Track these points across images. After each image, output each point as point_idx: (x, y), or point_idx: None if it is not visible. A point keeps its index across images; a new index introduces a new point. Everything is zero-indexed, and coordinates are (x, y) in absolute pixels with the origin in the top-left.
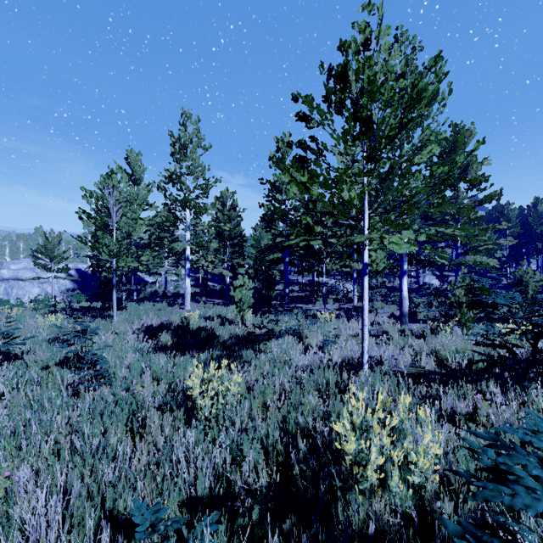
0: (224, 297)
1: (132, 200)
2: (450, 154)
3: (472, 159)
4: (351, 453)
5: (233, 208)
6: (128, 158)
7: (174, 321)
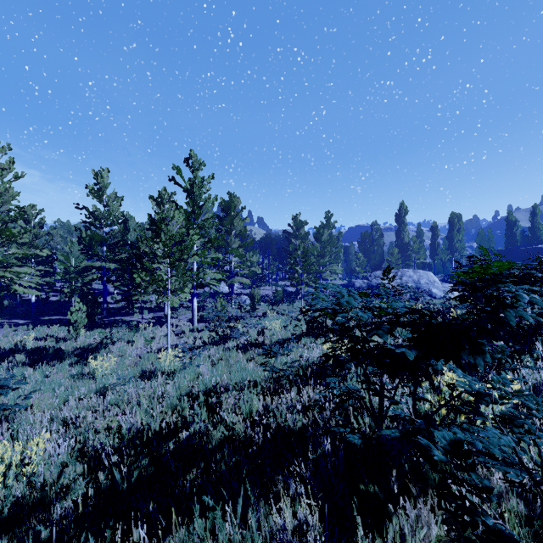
0: (25, 316)
1: None
2: (228, 213)
3: (238, 219)
4: (162, 361)
5: (40, 225)
6: None
7: (1, 346)
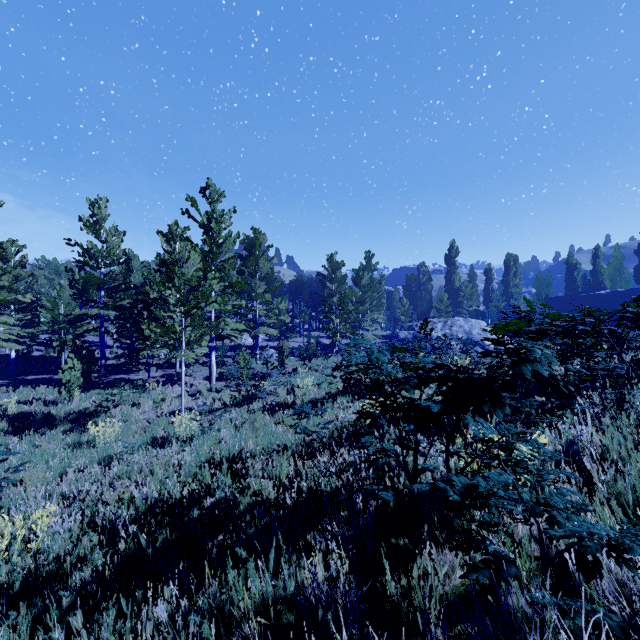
0: (2, 375)
1: None
2: (252, 252)
3: (264, 259)
4: (177, 426)
5: (22, 265)
6: None
7: None
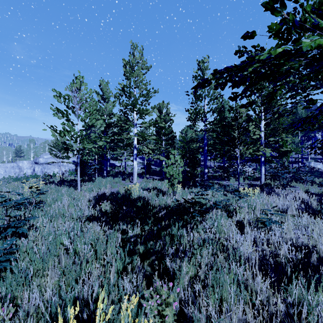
0: (161, 175)
1: (103, 112)
2: None
3: None
4: None
5: (167, 114)
6: (100, 85)
7: (121, 191)
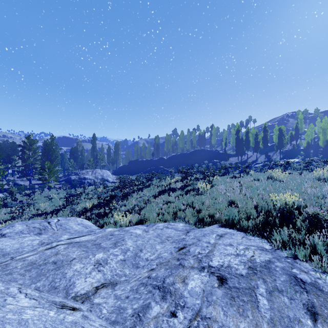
0: None
1: None
2: None
3: None
4: None
5: None
6: None
7: None
